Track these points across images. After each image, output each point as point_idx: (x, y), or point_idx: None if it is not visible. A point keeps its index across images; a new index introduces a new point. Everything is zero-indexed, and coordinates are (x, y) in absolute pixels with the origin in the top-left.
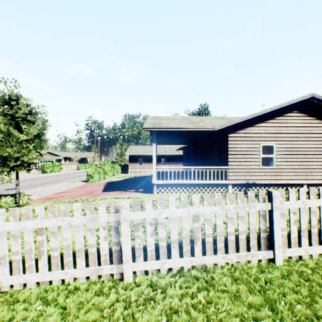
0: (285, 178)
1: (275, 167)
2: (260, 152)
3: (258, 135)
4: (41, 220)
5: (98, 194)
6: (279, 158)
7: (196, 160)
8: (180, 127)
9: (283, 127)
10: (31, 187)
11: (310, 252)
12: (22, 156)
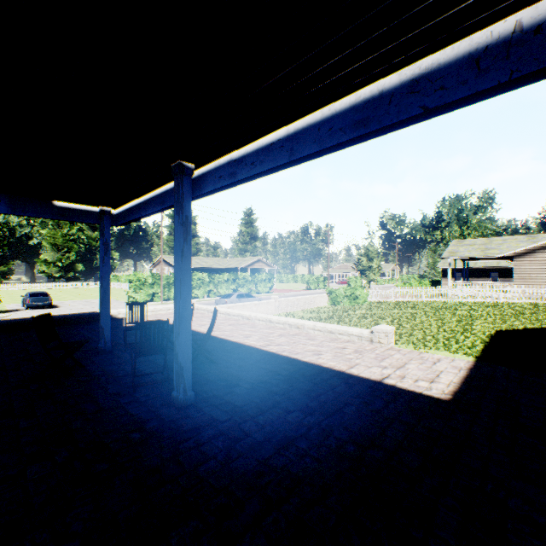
0: None
1: None
2: (545, 272)
3: (544, 258)
4: (406, 289)
5: None
6: None
7: None
8: (467, 256)
9: None
10: None
11: (469, 300)
12: (373, 275)
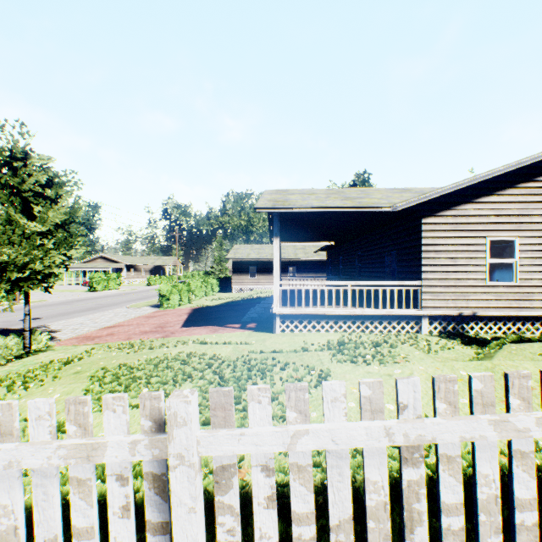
0: (539, 306)
1: (519, 283)
2: (486, 254)
3: (483, 219)
4: None
5: (173, 331)
6: (527, 265)
7: (353, 270)
8: (326, 206)
9: (535, 202)
10: (65, 317)
11: None
12: (32, 262)
